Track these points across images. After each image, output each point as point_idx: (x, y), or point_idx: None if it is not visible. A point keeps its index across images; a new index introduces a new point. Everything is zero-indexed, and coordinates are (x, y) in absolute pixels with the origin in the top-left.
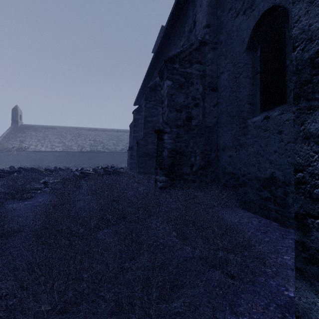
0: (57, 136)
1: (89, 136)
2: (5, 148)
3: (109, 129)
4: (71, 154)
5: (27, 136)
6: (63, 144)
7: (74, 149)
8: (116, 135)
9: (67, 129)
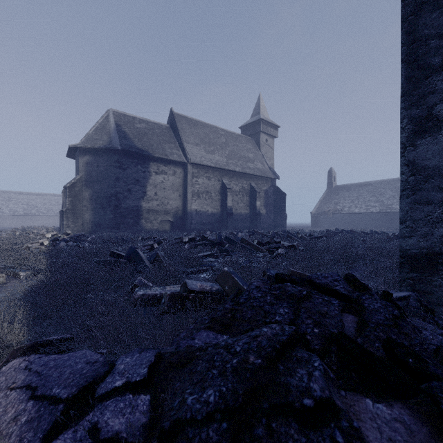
0: (373, 194)
1: None
2: (323, 212)
3: None
4: (390, 216)
5: (341, 198)
6: (379, 203)
7: (395, 209)
8: None
9: (385, 183)
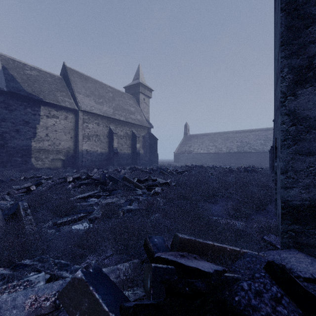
0: (211, 141)
1: (236, 139)
2: (181, 152)
3: (257, 129)
4: (221, 155)
5: (192, 143)
6: (215, 147)
7: (223, 151)
8: (264, 135)
9: (217, 135)
